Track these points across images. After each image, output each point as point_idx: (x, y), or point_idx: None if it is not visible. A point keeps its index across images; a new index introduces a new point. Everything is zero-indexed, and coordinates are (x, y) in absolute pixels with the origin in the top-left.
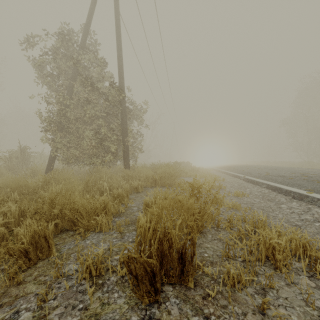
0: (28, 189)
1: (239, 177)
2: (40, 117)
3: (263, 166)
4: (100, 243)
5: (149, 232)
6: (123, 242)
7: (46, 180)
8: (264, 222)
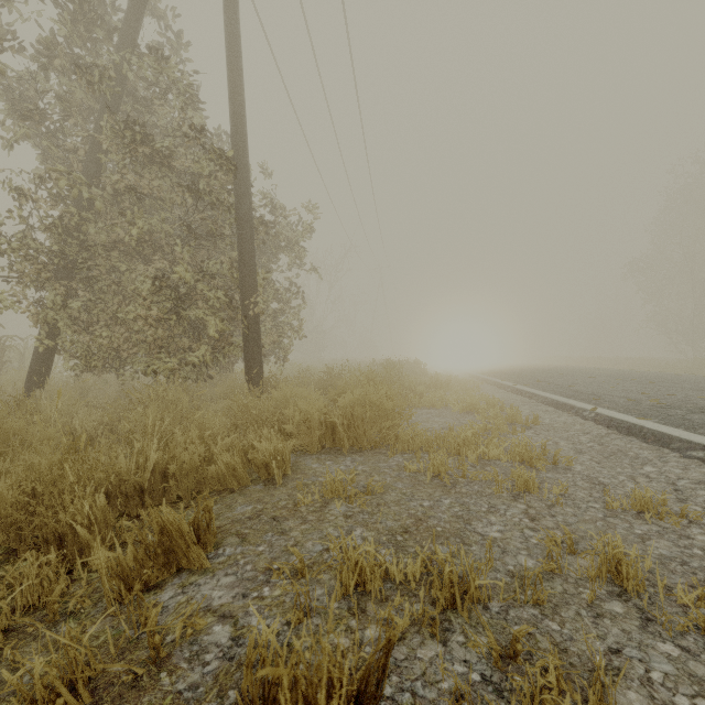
0: None
1: (575, 409)
2: None
3: (606, 373)
4: None
5: None
6: None
7: None
8: None
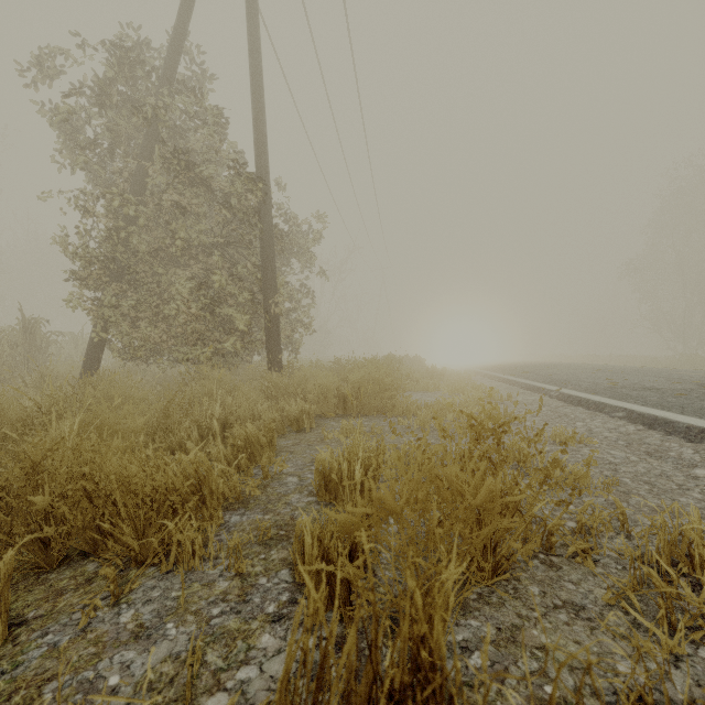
0: (4, 425)
1: (545, 391)
2: (65, 246)
3: (590, 366)
4: (166, 626)
5: (334, 582)
6: (246, 619)
7: (58, 401)
8: (702, 540)
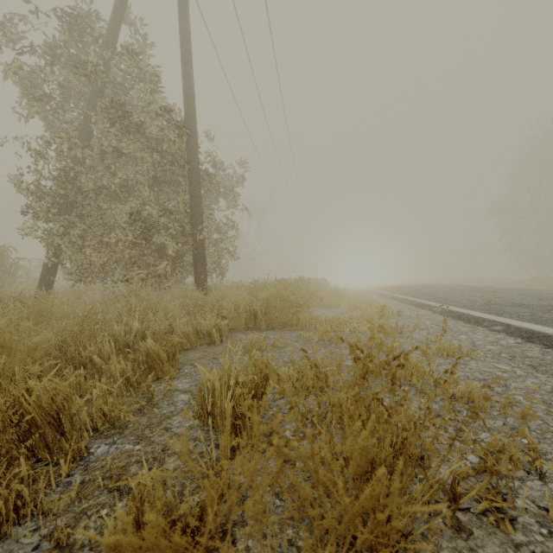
0: None
1: (429, 307)
2: (19, 183)
3: (464, 286)
4: None
5: None
6: None
7: None
8: None
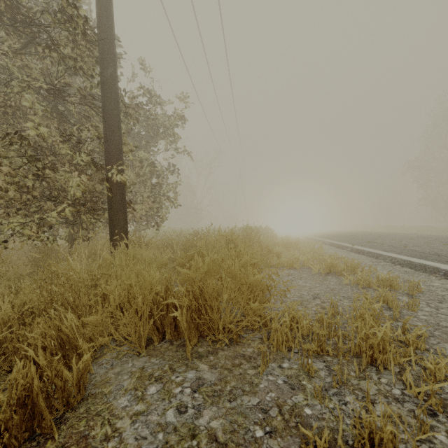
0: None
1: (442, 272)
2: None
3: (414, 235)
4: None
5: None
6: None
7: None
8: None
